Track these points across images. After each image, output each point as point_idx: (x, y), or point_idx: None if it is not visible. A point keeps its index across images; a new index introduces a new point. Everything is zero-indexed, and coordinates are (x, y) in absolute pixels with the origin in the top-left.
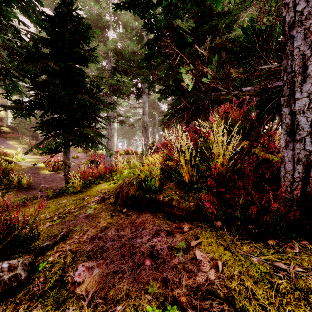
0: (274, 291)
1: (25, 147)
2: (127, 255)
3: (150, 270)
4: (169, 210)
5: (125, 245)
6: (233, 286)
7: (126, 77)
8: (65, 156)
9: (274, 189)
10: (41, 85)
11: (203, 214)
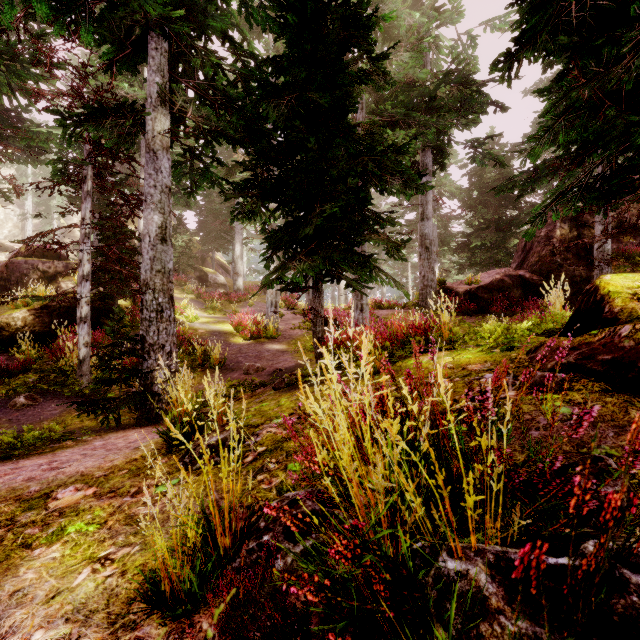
0: None
1: (191, 298)
2: None
3: None
4: None
5: None
6: None
7: (402, 133)
8: (315, 299)
9: None
10: (272, 154)
11: None
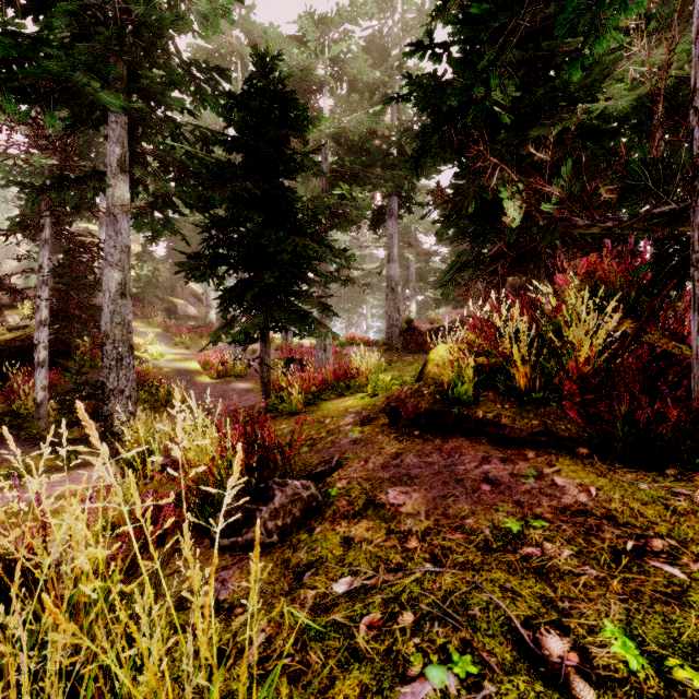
0: (670, 510)
1: (158, 332)
2: (451, 481)
3: (493, 494)
4: (497, 432)
5: (441, 472)
6: (614, 507)
7: (359, 189)
8: (262, 348)
9: (682, 402)
10: (224, 222)
11: (556, 437)
